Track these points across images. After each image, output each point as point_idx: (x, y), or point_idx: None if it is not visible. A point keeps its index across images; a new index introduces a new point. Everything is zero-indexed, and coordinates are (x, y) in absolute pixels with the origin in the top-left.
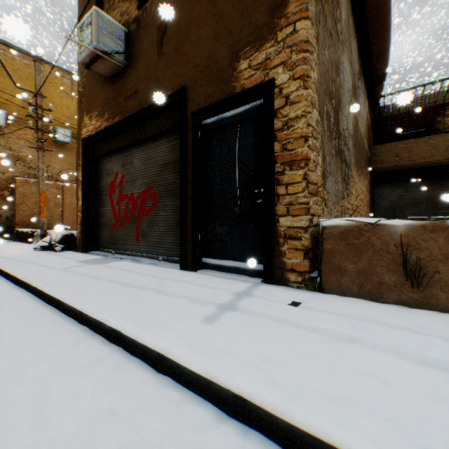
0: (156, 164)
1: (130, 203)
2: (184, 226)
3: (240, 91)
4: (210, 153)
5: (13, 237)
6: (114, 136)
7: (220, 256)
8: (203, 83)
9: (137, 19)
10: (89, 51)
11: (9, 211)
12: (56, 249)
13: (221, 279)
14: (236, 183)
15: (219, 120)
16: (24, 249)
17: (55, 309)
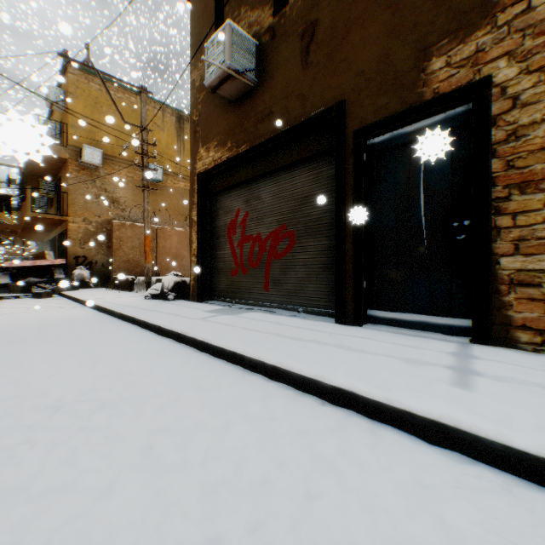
0: (293, 198)
1: (256, 244)
2: (342, 271)
3: (433, 98)
4: (378, 179)
5: (111, 285)
6: (237, 168)
7: (394, 308)
8: (371, 94)
9: (271, 28)
10: (220, 72)
11: (104, 257)
12: (168, 298)
13: (405, 336)
14: (421, 215)
15: (393, 137)
16: (132, 297)
17: (227, 362)
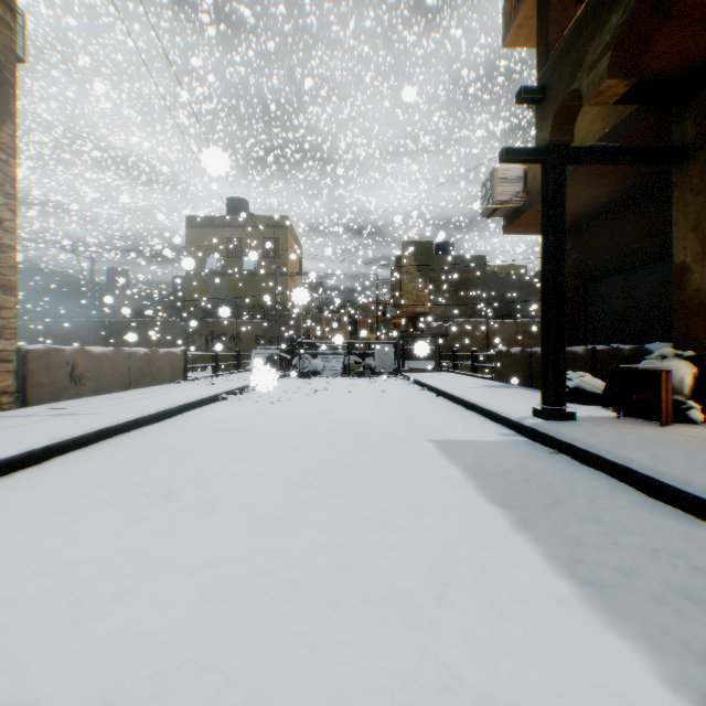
0: None
1: None
2: None
3: None
4: None
5: None
6: None
7: None
8: None
9: None
10: None
11: None
12: None
13: None
14: None
15: None
16: None
17: None
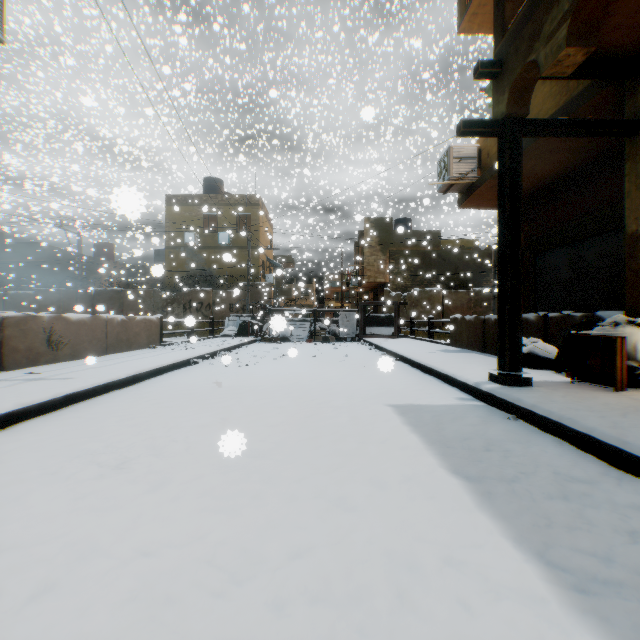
0: None
1: None
2: None
3: None
4: None
5: None
6: None
7: None
8: None
9: None
10: None
11: None
12: None
13: None
14: None
15: None
16: None
17: None
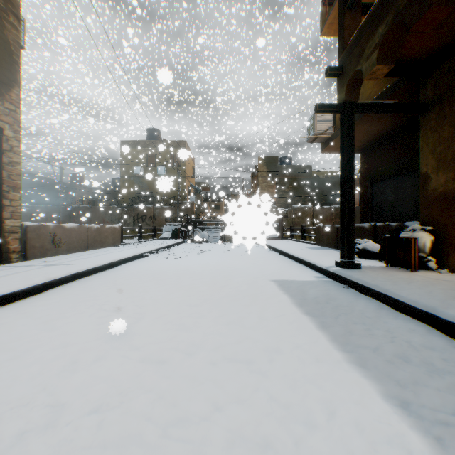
0: None
1: None
2: None
3: None
4: None
5: None
6: None
7: None
8: None
9: None
10: None
11: None
12: None
13: None
14: None
15: None
16: None
17: None
